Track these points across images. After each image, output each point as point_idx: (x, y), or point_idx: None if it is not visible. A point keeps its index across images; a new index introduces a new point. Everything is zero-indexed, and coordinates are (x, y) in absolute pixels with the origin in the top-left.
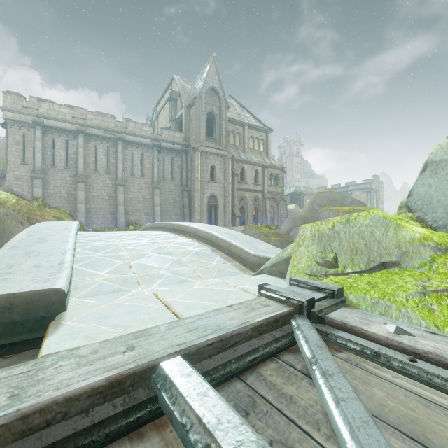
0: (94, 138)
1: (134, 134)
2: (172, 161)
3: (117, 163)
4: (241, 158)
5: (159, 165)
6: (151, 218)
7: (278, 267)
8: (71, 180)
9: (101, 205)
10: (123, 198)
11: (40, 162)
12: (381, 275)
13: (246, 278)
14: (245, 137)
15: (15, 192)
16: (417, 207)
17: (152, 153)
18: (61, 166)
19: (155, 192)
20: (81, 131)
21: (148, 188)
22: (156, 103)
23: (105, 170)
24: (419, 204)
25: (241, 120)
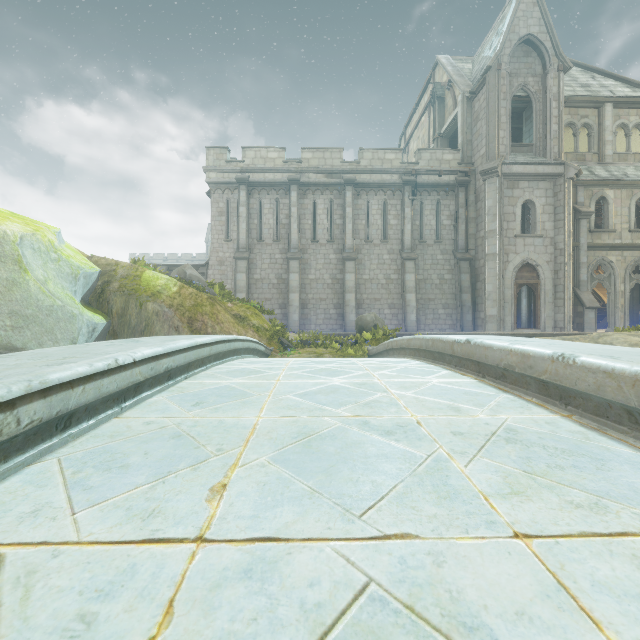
0: (311, 190)
1: (371, 169)
2: (437, 207)
3: (344, 224)
4: (598, 176)
5: (414, 218)
6: (399, 313)
7: None
8: (281, 259)
9: (322, 294)
10: (354, 281)
11: (244, 235)
12: None
13: None
14: (604, 130)
15: (189, 277)
16: None
17: (402, 198)
18: (269, 239)
19: (406, 268)
20: (294, 182)
21: (394, 261)
22: (405, 125)
23: (327, 237)
24: None
25: (594, 95)
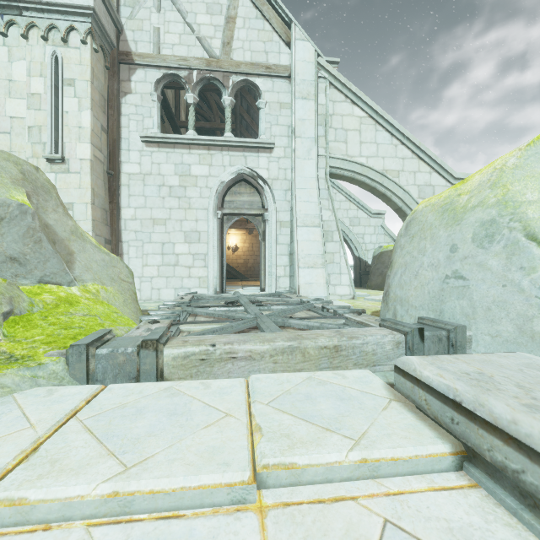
0: None
1: None
2: None
3: None
4: None
5: None
6: None
7: None
8: None
9: None
10: None
11: None
12: (19, 327)
13: None
14: None
15: None
16: None
17: None
18: None
19: None
20: None
21: None
22: None
23: None
24: None
25: None
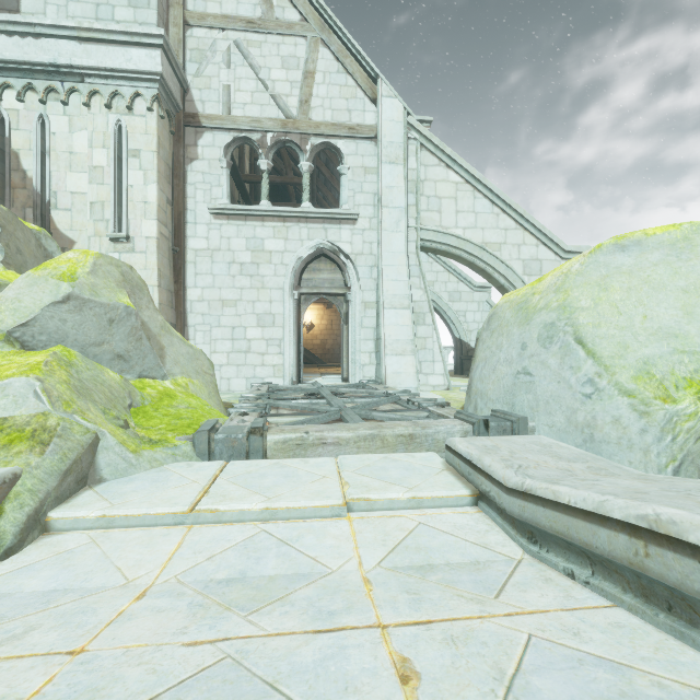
0: None
1: None
2: None
3: None
4: None
5: None
6: None
7: (79, 469)
8: None
9: None
10: None
11: None
12: (140, 418)
13: (138, 502)
14: None
15: None
16: (38, 344)
17: None
18: None
19: None
20: None
21: None
22: None
23: None
24: (43, 341)
25: None
